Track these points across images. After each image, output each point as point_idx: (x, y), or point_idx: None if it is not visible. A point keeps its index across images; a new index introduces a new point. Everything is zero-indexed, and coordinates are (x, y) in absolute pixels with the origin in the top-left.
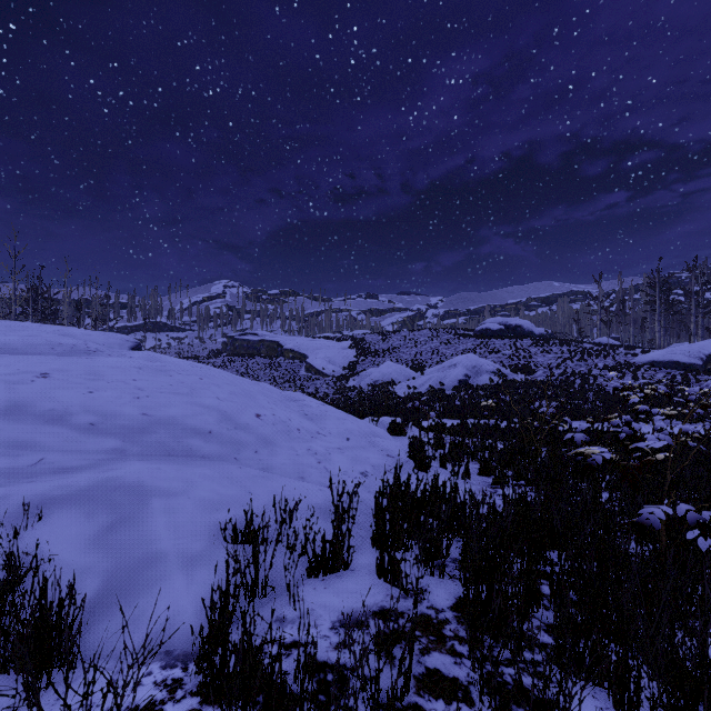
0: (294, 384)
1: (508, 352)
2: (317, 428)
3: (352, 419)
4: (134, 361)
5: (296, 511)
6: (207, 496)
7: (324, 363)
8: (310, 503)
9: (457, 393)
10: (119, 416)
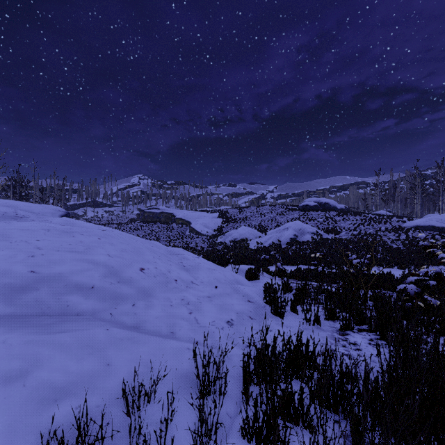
0: (182, 241)
1: (321, 220)
2: (191, 278)
3: (220, 269)
4: (46, 225)
5: (155, 392)
6: (50, 378)
7: (202, 227)
8: (175, 371)
9: (289, 247)
10: (5, 274)
